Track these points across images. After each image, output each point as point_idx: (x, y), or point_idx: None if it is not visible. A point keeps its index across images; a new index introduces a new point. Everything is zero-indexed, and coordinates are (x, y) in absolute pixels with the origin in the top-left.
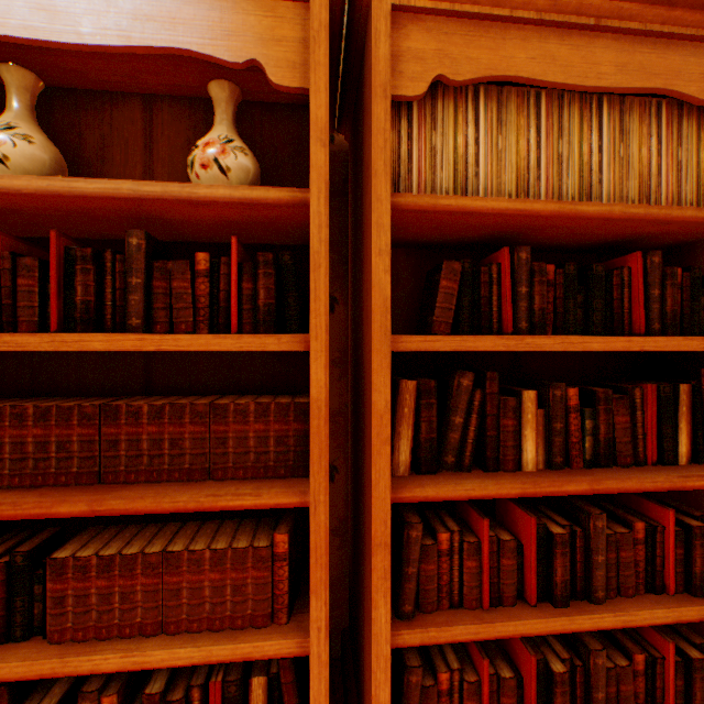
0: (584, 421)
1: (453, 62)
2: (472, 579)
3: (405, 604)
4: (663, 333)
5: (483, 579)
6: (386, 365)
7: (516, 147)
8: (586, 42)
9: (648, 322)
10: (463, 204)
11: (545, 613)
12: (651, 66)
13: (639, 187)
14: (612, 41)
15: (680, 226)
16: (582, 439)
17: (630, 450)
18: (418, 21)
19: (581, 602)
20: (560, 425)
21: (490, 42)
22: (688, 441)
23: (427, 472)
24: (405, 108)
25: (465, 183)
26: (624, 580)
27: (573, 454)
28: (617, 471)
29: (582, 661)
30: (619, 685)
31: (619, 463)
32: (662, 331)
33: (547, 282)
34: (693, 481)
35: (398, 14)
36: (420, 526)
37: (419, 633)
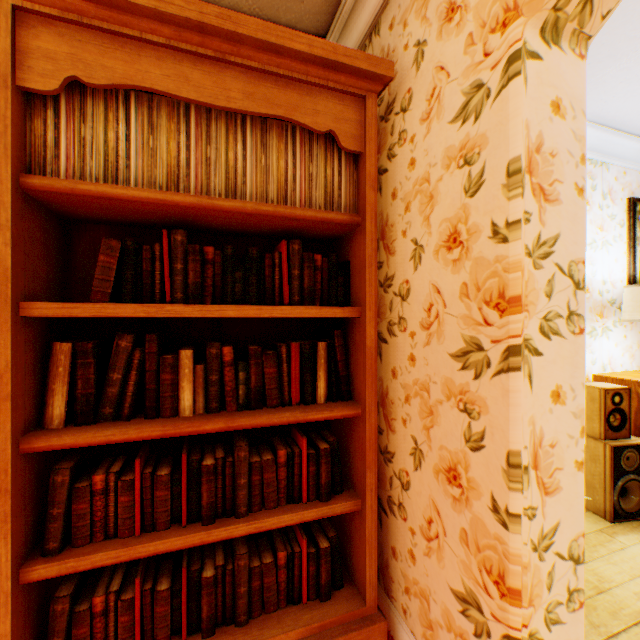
0: (240, 373)
1: (89, 67)
2: (126, 511)
3: (51, 542)
4: (303, 304)
5: (136, 510)
6: (9, 329)
7: (168, 148)
8: (219, 71)
9: (292, 295)
10: (105, 190)
11: (189, 531)
12: (275, 98)
13: (279, 190)
14: (241, 73)
15: (311, 222)
16: (238, 387)
17: (279, 394)
18: (51, 25)
19: (229, 518)
20: (217, 377)
21: (126, 56)
22: (326, 385)
23: (85, 423)
24: (53, 100)
25: (118, 172)
26: (268, 496)
27: (229, 400)
28: (261, 411)
29: (234, 565)
30: (265, 579)
31: (269, 405)
32: (303, 302)
33: (208, 260)
34: (314, 415)
35: (28, 15)
36: (69, 471)
37: (58, 565)
